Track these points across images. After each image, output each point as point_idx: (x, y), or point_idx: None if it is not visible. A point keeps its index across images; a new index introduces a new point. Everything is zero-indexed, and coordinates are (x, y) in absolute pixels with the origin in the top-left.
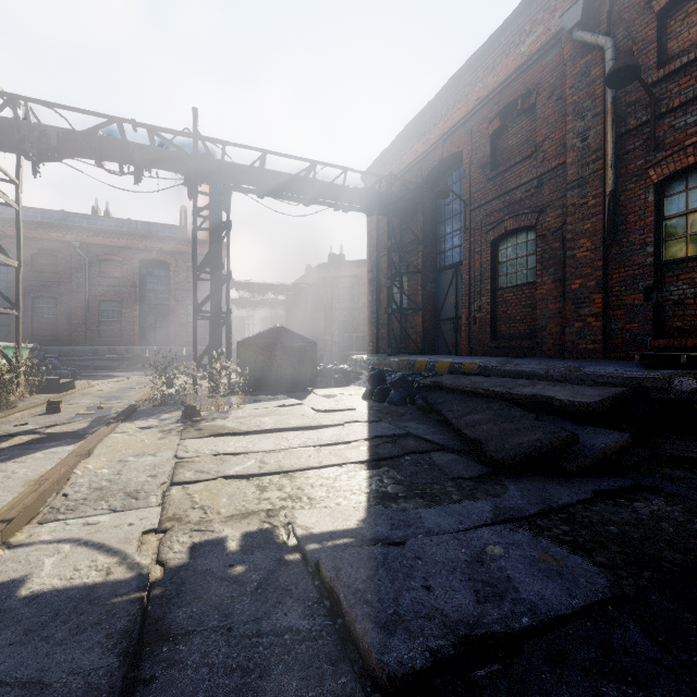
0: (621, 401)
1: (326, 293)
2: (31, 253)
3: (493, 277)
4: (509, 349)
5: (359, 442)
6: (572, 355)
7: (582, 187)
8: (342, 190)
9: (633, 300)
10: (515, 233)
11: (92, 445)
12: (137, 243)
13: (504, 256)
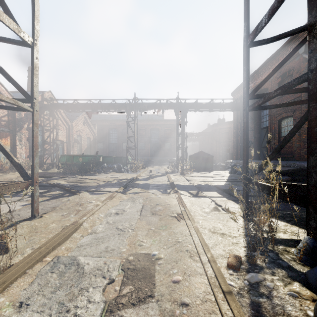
0: (295, 170)
1: (216, 135)
2: (122, 129)
3: (279, 132)
4: (284, 158)
5: (225, 179)
6: (302, 160)
7: (306, 105)
8: (222, 105)
9: None
10: (287, 117)
11: (170, 176)
12: (149, 123)
13: (283, 125)
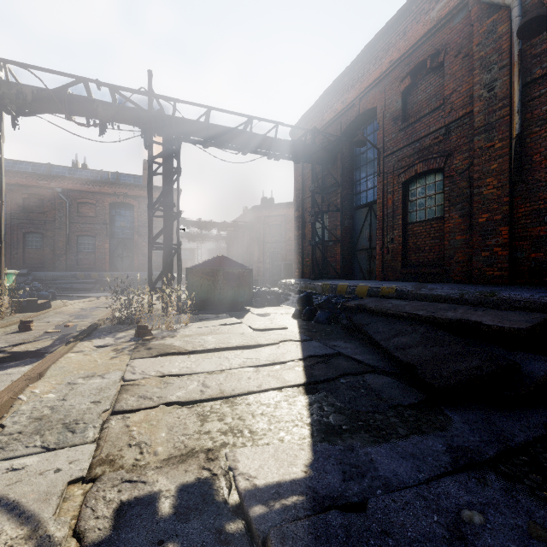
0: None
1: (259, 229)
2: (22, 197)
3: (404, 213)
4: (419, 275)
5: (295, 362)
6: (479, 281)
7: (488, 132)
8: (274, 141)
9: (538, 231)
10: (424, 175)
11: (44, 367)
12: (108, 189)
13: (414, 195)
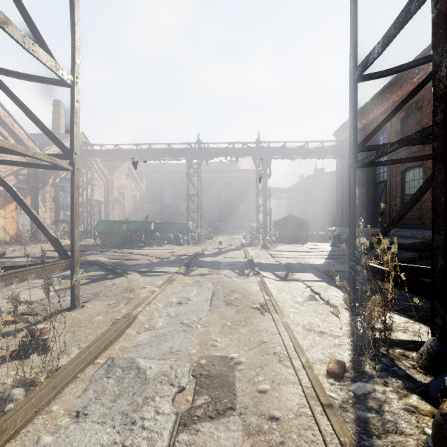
0: (425, 244)
1: (312, 192)
2: (179, 183)
3: (402, 189)
4: (409, 225)
5: (325, 255)
6: None
7: None
8: (321, 150)
9: None
10: (413, 168)
11: (247, 250)
12: (218, 174)
13: (408, 179)
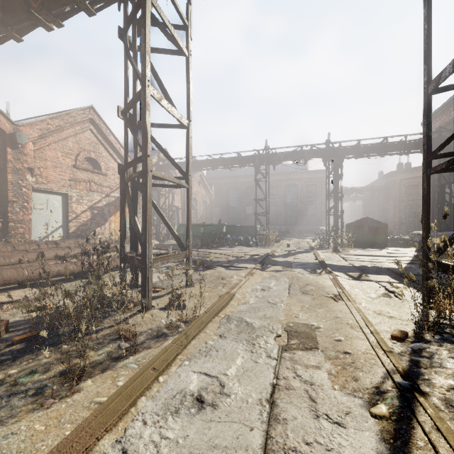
0: None
1: (394, 190)
2: (245, 188)
3: None
4: None
5: (406, 261)
6: None
7: None
8: (404, 145)
9: None
10: None
11: (317, 253)
12: (283, 177)
13: None
